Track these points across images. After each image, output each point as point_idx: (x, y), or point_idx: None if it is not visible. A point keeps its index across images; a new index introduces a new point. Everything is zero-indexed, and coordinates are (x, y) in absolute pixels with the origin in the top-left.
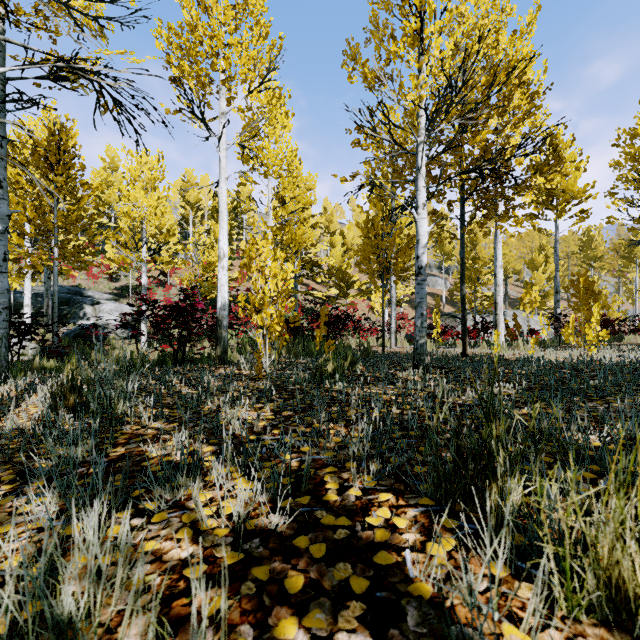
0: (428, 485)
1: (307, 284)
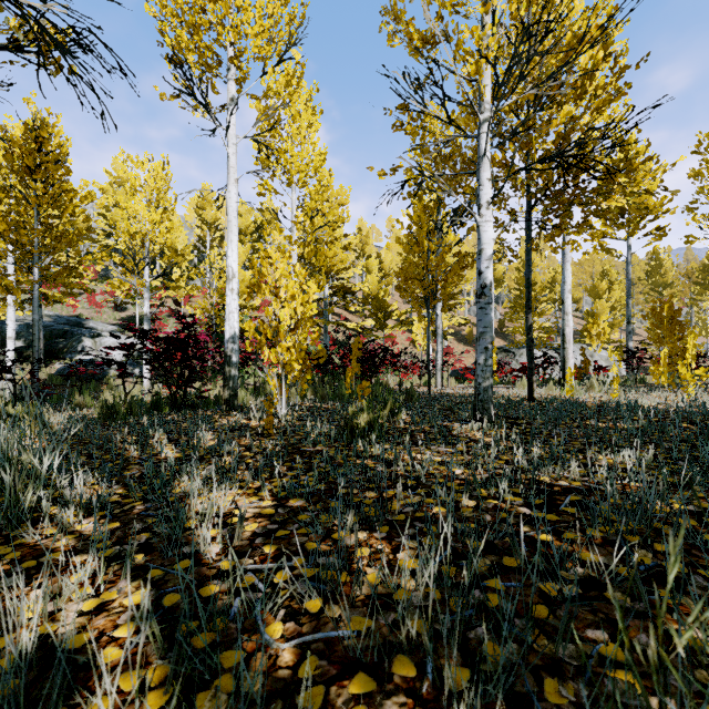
0: None
1: (339, 314)
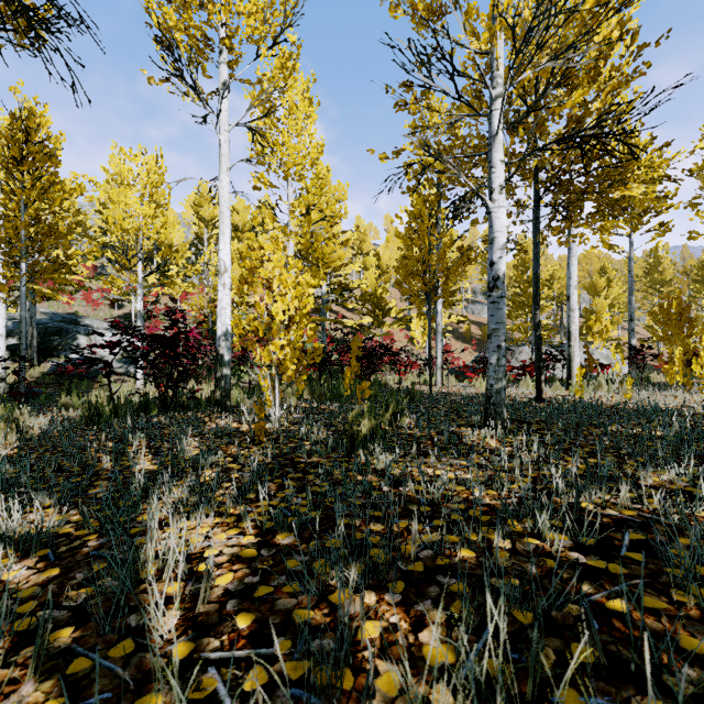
0: None
1: (337, 312)
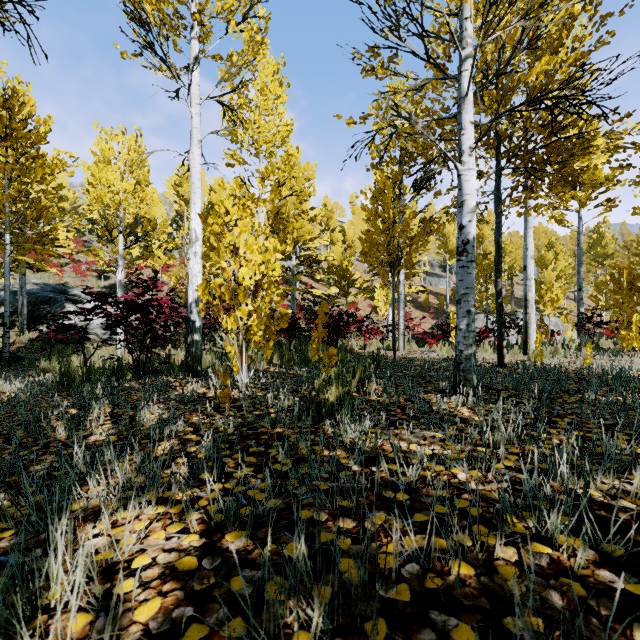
0: None
1: (306, 283)
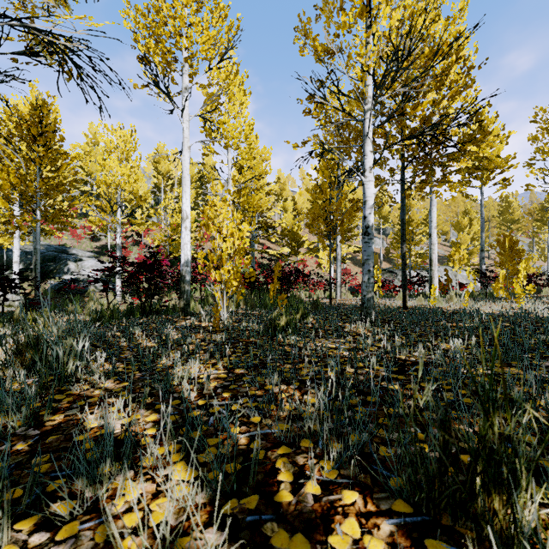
0: (399, 478)
1: (263, 243)
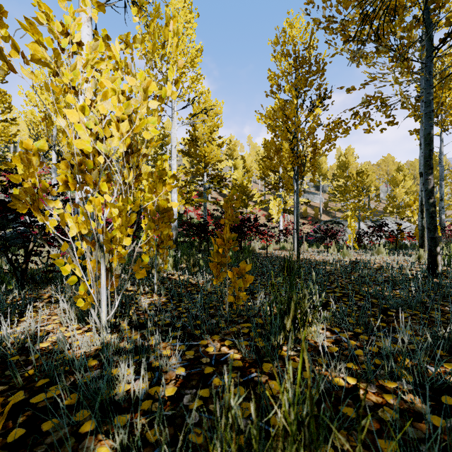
0: None
1: (216, 198)
